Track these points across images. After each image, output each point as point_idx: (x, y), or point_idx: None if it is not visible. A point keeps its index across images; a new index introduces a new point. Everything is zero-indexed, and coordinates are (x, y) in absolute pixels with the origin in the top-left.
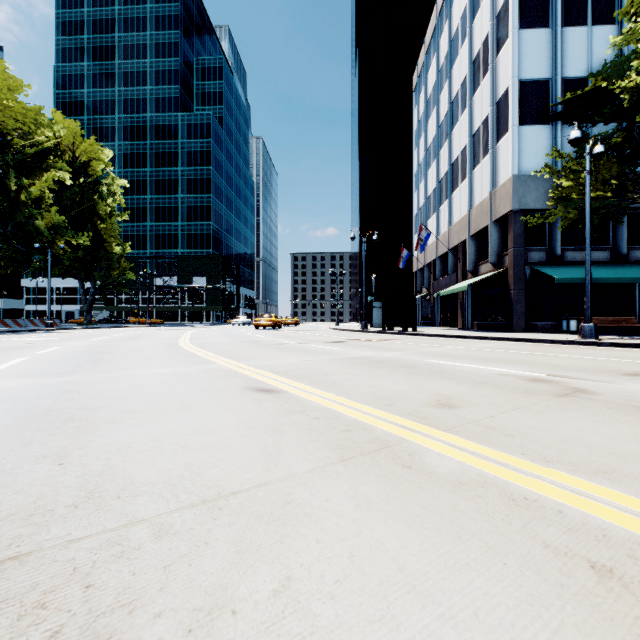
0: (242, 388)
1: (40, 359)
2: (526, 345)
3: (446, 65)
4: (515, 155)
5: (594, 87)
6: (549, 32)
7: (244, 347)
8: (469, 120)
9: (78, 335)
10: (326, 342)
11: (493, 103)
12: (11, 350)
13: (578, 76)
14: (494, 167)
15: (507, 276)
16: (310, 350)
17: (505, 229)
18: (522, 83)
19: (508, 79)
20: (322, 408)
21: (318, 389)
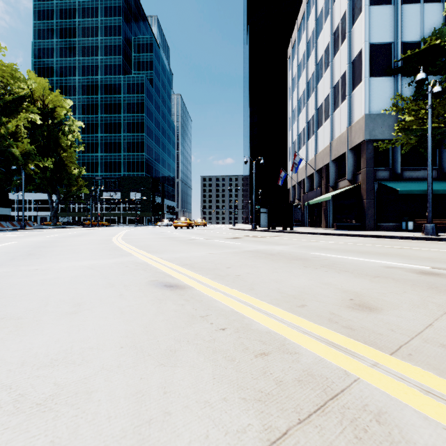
0: (147, 283)
1: None
2: (383, 240)
3: (313, 37)
4: (367, 99)
5: (429, 45)
6: (392, 8)
7: (162, 242)
8: (331, 76)
9: (40, 233)
10: (227, 238)
11: (349, 62)
12: None
13: (413, 40)
14: (350, 109)
15: (360, 189)
16: (214, 244)
17: (358, 155)
18: (372, 46)
19: (361, 43)
20: (228, 311)
21: (222, 284)
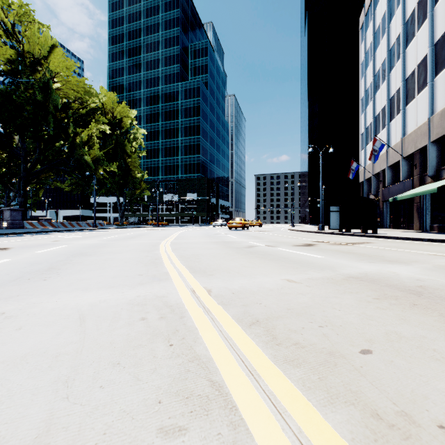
0: None
1: (13, 262)
2: None
3: None
4: None
5: None
6: None
7: (214, 250)
8: (429, 31)
9: (102, 234)
10: (295, 245)
11: None
12: (25, 248)
13: None
14: None
15: None
16: (285, 257)
17: None
18: None
19: None
20: None
21: None
